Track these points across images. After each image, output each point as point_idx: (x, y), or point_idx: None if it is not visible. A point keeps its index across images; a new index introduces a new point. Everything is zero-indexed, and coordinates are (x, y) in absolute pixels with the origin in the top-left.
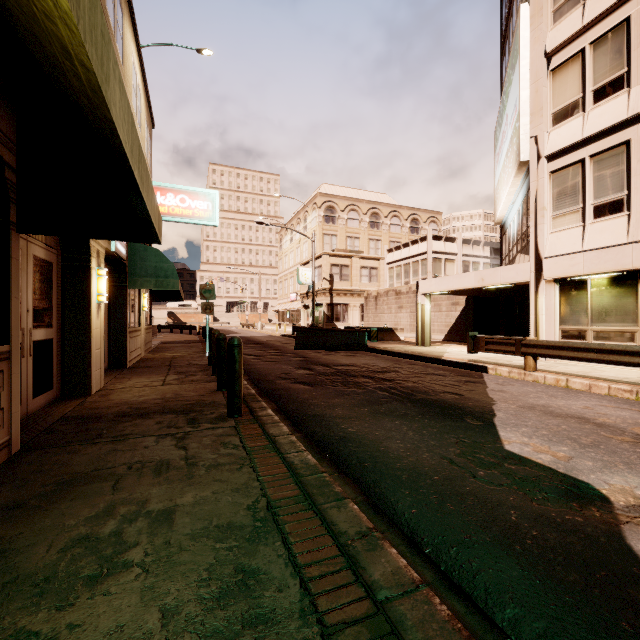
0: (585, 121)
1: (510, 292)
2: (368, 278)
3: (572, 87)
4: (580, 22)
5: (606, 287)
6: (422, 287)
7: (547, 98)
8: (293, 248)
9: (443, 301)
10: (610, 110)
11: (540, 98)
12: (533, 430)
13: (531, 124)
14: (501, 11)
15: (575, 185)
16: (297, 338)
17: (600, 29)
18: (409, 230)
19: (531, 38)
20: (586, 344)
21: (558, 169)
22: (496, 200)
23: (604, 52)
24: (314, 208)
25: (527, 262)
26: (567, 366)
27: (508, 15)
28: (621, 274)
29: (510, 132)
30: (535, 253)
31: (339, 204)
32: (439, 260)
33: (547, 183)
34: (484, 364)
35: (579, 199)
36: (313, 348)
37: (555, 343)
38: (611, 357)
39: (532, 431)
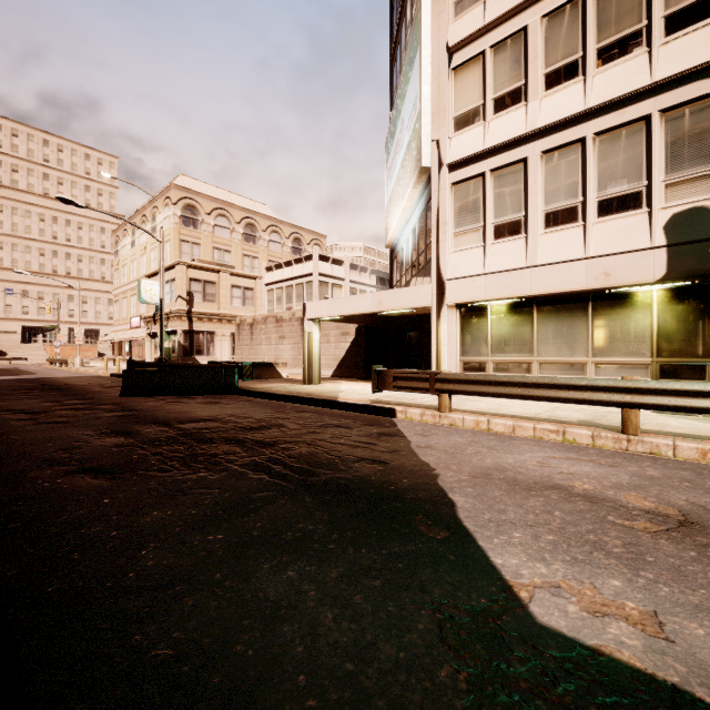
0: (486, 131)
1: (400, 322)
2: (242, 301)
3: (473, 91)
4: (482, 20)
5: (505, 314)
6: (310, 311)
7: (449, 99)
8: (136, 255)
9: (332, 330)
10: (510, 122)
11: (442, 97)
12: (531, 534)
13: (433, 125)
14: (391, 15)
15: (476, 201)
16: (125, 379)
17: (500, 33)
18: (291, 250)
19: (433, 26)
20: (509, 377)
21: (460, 181)
22: (388, 220)
23: (504, 59)
24: (167, 204)
25: (429, 284)
26: (473, 402)
27: (401, 16)
28: (519, 301)
29: (407, 137)
30: (437, 274)
31: (203, 204)
32: (326, 284)
33: (449, 196)
34: (391, 406)
35: (480, 217)
36: (153, 393)
37: (475, 377)
38: (536, 392)
39: (532, 538)
